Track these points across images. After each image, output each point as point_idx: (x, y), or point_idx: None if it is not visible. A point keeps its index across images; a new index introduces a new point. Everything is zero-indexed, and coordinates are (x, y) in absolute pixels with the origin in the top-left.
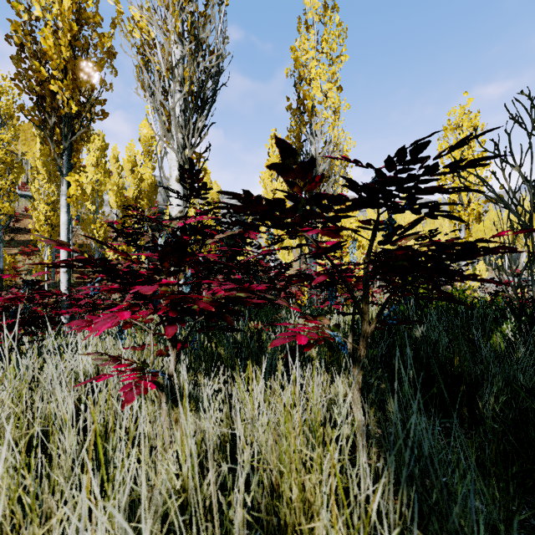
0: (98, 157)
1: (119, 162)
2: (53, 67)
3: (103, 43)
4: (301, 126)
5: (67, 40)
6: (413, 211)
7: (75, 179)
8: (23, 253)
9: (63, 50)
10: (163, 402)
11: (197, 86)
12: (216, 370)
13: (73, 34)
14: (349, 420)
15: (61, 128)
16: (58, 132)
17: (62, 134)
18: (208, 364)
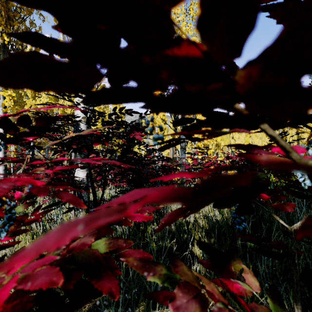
0: None
1: None
2: None
3: None
4: None
5: None
6: None
7: (8, 94)
8: None
9: None
10: None
11: None
12: None
13: None
14: None
15: None
16: None
17: None
18: None
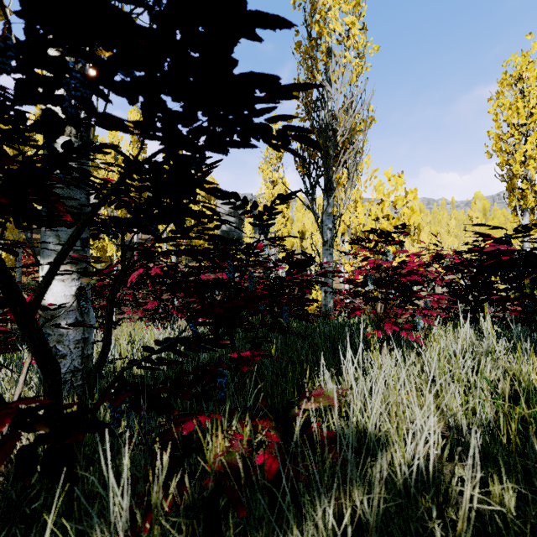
0: None
1: None
2: None
3: None
4: (314, 71)
5: None
6: None
7: None
8: None
9: None
10: None
11: None
12: None
13: None
14: None
15: None
16: None
17: None
18: None
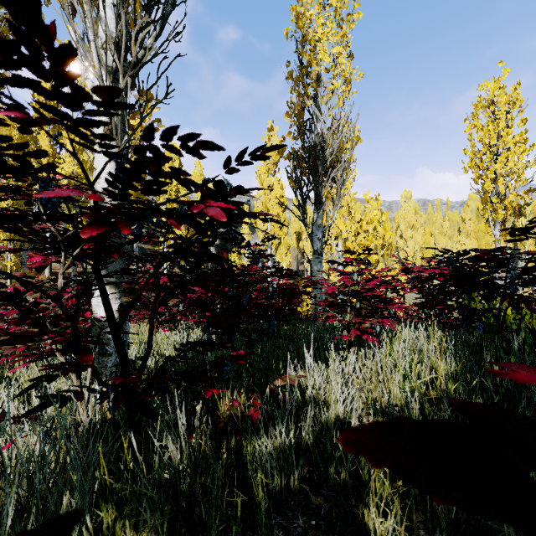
0: (75, 147)
1: None
2: None
3: None
4: (304, 97)
5: None
6: None
7: None
8: None
9: None
10: None
11: None
12: None
13: None
14: None
15: None
16: None
17: None
18: None
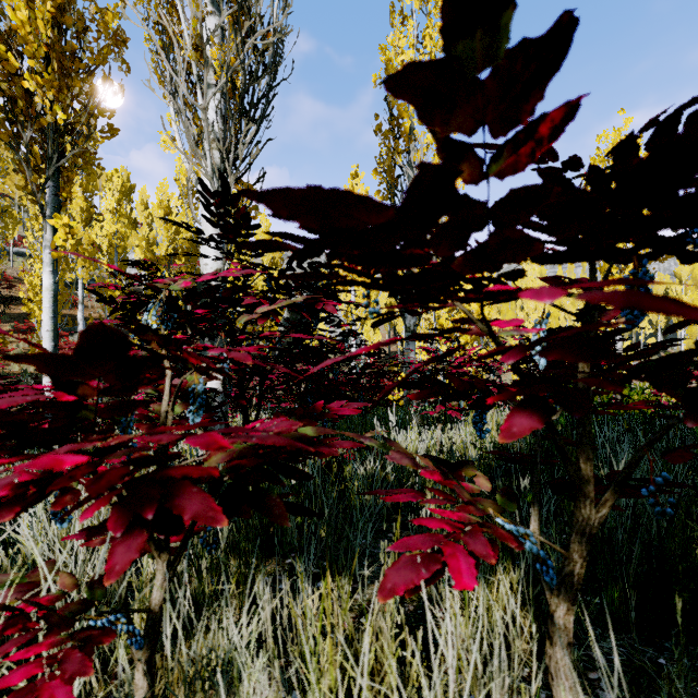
0: (117, 201)
1: (149, 209)
2: (27, 53)
3: (106, 23)
4: (395, 155)
5: (49, 13)
6: (684, 253)
7: (64, 223)
8: (17, 331)
9: (40, 25)
10: (138, 671)
11: (243, 76)
12: (263, 561)
13: (58, 5)
14: (533, 689)
15: (46, 149)
16: (38, 152)
17: (46, 157)
18: (248, 545)
